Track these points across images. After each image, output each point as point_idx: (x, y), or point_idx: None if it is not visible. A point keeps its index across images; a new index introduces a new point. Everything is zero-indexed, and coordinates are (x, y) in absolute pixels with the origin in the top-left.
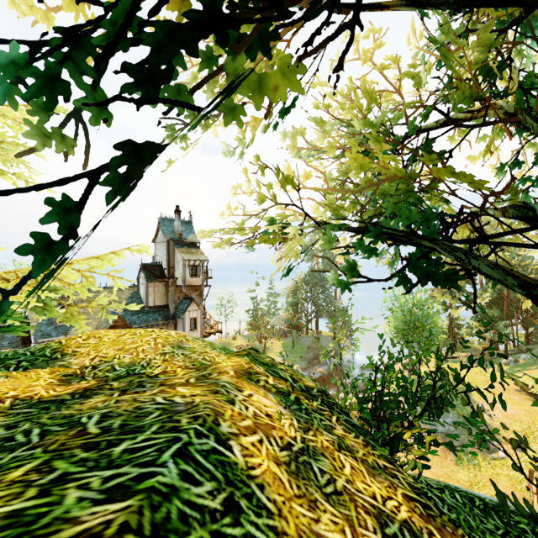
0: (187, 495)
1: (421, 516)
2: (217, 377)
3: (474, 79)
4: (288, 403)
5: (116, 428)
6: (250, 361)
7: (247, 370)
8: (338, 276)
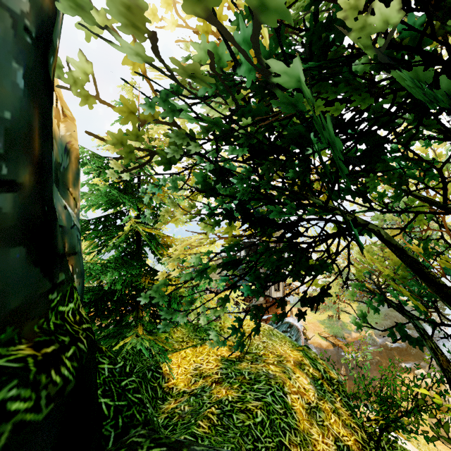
0: (274, 406)
1: (358, 447)
2: (285, 364)
3: (444, 222)
4: (316, 385)
5: (253, 379)
6: (302, 355)
7: (300, 361)
8: (355, 319)
